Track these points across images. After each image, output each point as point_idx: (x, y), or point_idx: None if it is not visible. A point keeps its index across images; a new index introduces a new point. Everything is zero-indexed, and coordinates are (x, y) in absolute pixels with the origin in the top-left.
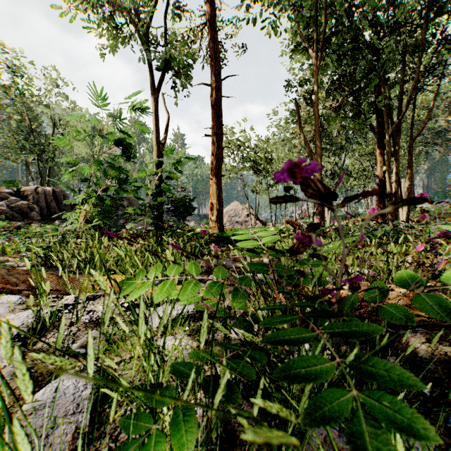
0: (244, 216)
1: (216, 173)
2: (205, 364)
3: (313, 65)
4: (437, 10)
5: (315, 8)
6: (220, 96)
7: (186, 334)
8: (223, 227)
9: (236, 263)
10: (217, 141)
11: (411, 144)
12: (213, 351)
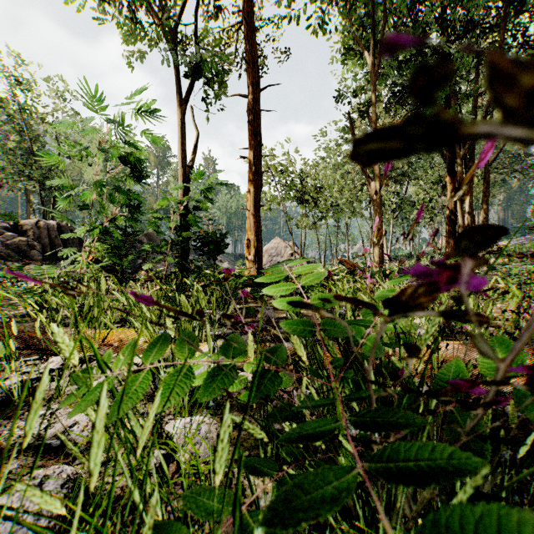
0: (288, 256)
1: (254, 202)
2: (234, 464)
3: (371, 72)
4: (519, 8)
5: (373, 2)
6: (258, 110)
7: (209, 413)
8: (262, 268)
9: (278, 312)
10: (255, 165)
11: (487, 169)
12: (237, 496)
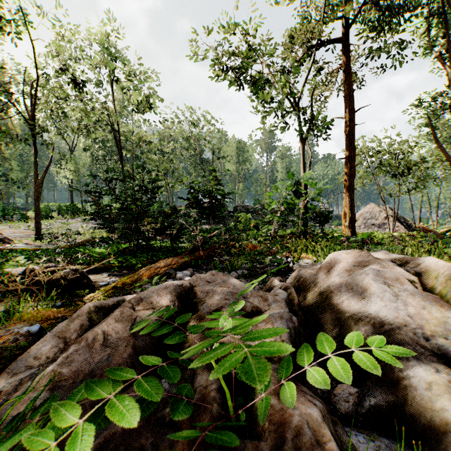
0: (382, 219)
1: (348, 187)
2: None
3: None
4: None
5: None
6: (352, 126)
7: None
8: (354, 231)
9: None
10: (349, 163)
11: None
12: None
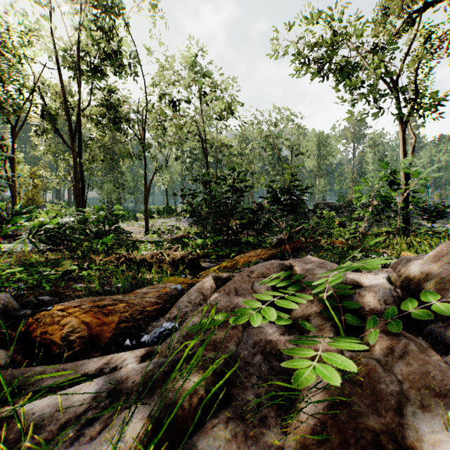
0: None
1: None
2: None
3: None
4: None
5: None
6: None
7: None
8: None
9: None
10: None
11: None
12: None
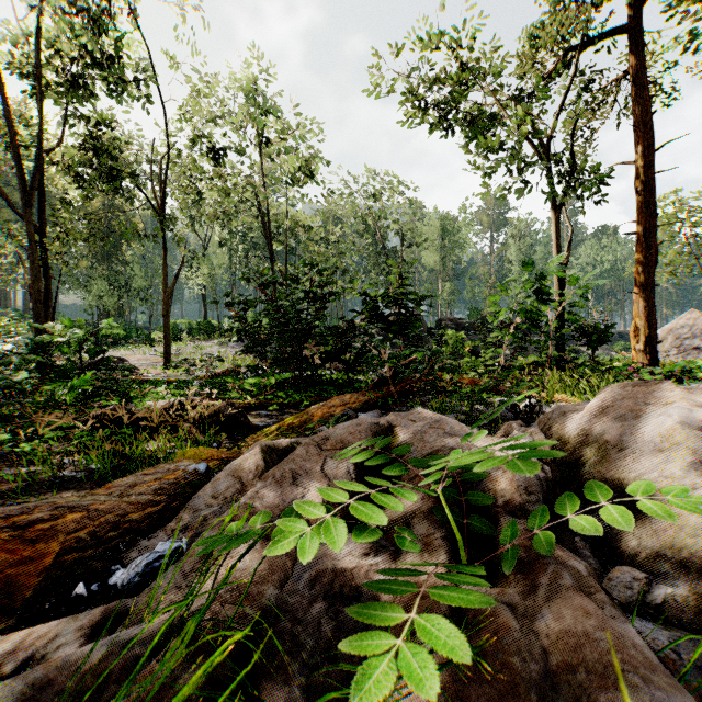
0: None
1: (644, 283)
2: None
3: None
4: None
5: None
6: (650, 176)
7: None
8: (655, 359)
9: None
10: (645, 240)
11: None
12: None
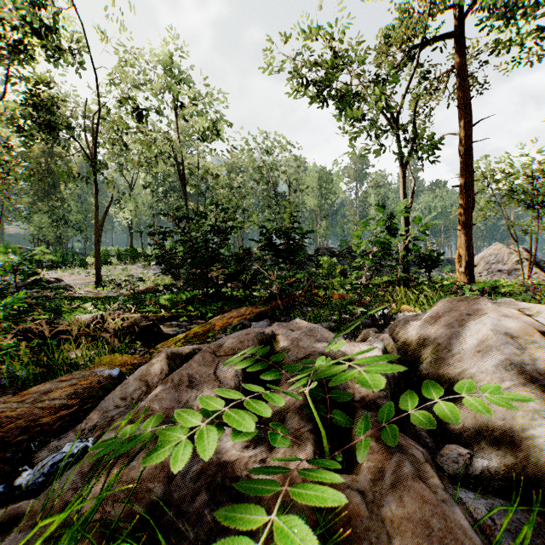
0: (512, 263)
1: (465, 223)
2: None
3: None
4: None
5: None
6: (469, 144)
7: None
8: (473, 279)
9: None
10: (465, 191)
11: None
12: None
